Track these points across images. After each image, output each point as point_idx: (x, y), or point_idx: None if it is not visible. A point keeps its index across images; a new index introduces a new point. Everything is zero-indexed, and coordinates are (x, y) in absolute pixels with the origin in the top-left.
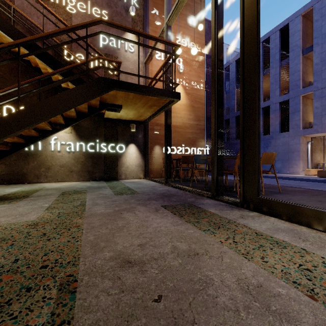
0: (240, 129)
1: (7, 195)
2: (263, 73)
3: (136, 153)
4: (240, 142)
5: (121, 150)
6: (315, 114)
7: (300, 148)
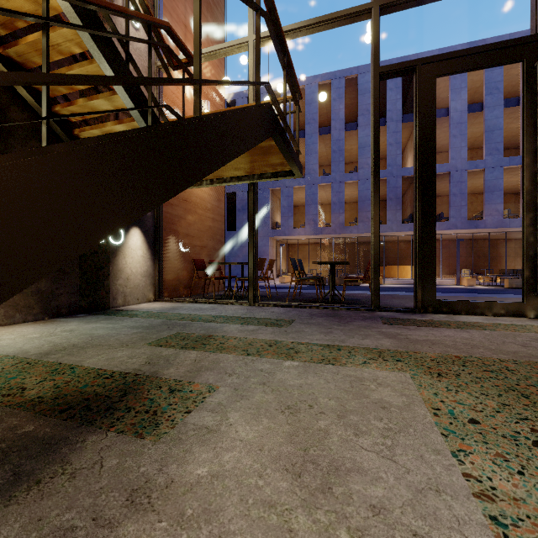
0: (416, 235)
1: (27, 396)
2: None
3: (142, 248)
4: (419, 248)
5: (117, 238)
6: (283, 214)
7: (270, 252)
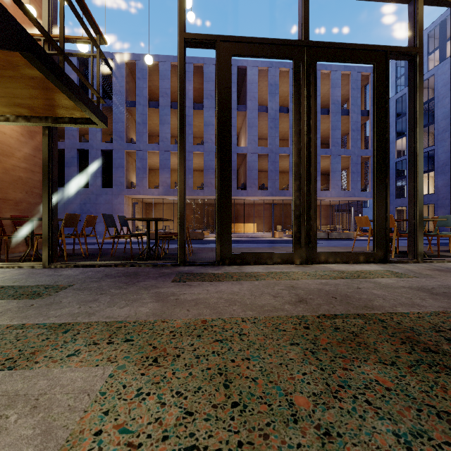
0: (216, 195)
1: None
2: None
3: None
4: (218, 207)
5: None
6: (138, 175)
7: (125, 209)
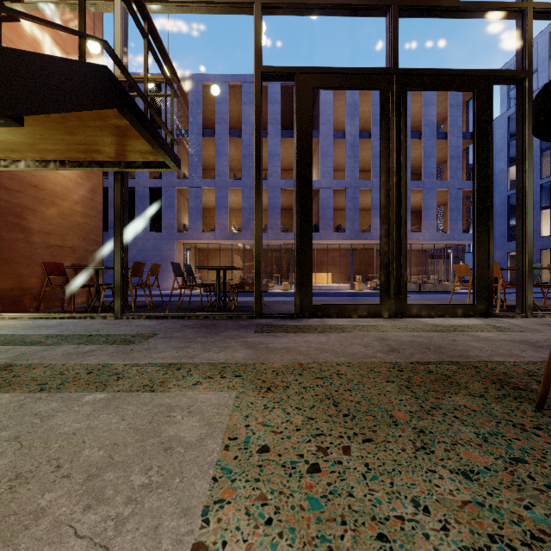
0: (295, 241)
1: None
2: None
3: None
4: (297, 254)
5: None
6: (191, 216)
7: (176, 257)
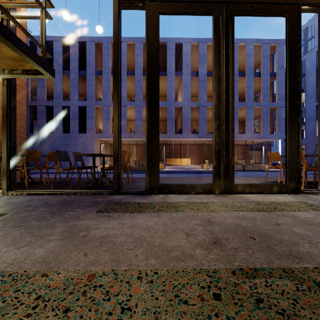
0: (146, 134)
1: None
2: (63, 72)
3: None
4: (147, 144)
5: None
6: (104, 124)
7: (94, 148)
